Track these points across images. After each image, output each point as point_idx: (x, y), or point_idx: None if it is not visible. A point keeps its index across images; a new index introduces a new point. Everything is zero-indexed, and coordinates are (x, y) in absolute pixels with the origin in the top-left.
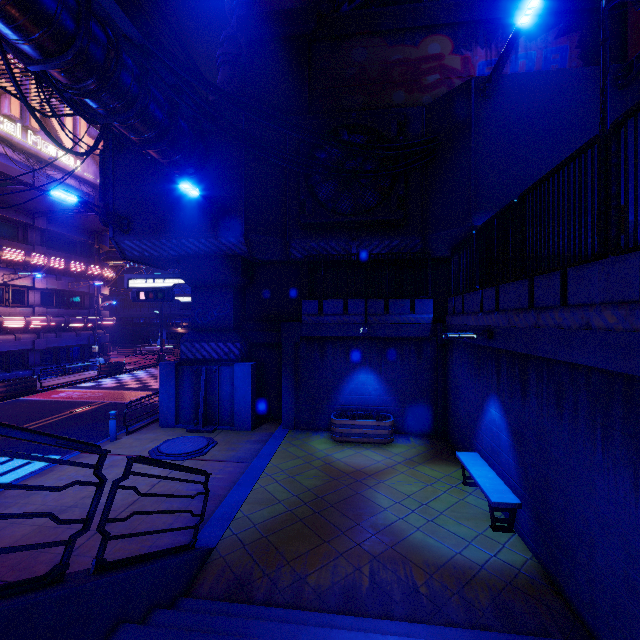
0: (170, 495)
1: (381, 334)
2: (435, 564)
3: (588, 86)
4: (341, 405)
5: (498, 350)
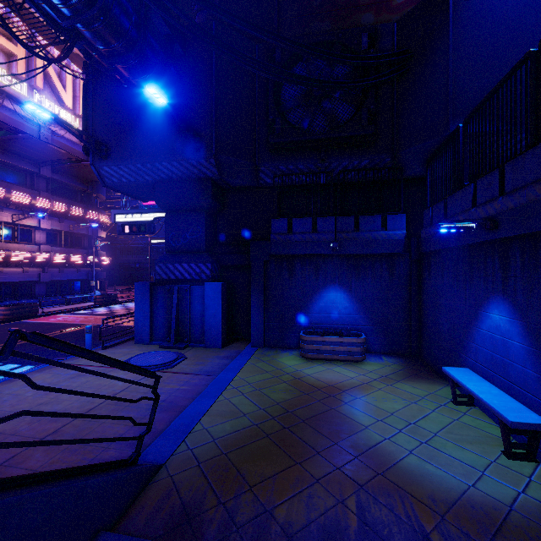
0: (95, 395)
1: (351, 251)
2: (444, 500)
3: None
4: (310, 323)
5: (505, 241)
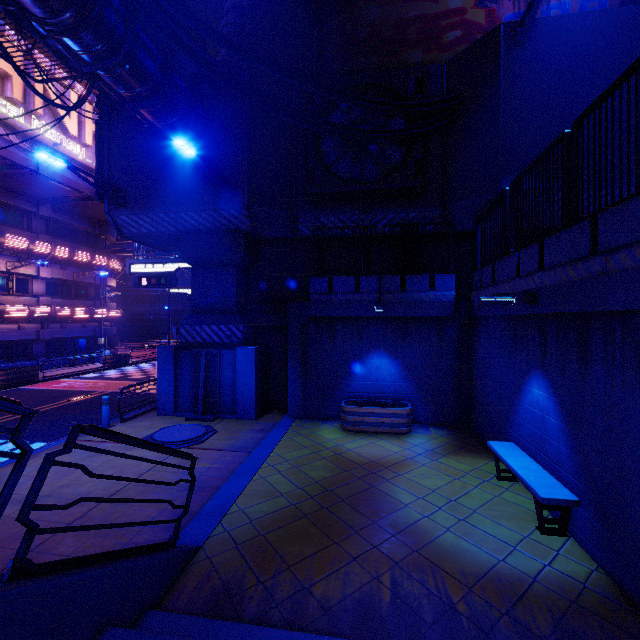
0: (139, 480)
1: (397, 313)
2: (473, 574)
3: (637, 27)
4: (353, 392)
5: (543, 316)
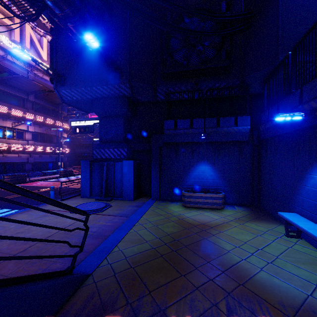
0: (39, 225)
1: (215, 139)
2: (291, 306)
3: None
4: (188, 185)
5: None
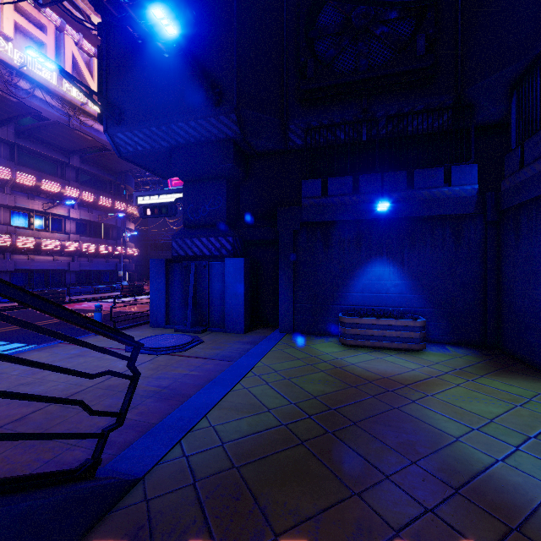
0: None
1: (404, 214)
2: None
3: None
4: (350, 305)
5: None
